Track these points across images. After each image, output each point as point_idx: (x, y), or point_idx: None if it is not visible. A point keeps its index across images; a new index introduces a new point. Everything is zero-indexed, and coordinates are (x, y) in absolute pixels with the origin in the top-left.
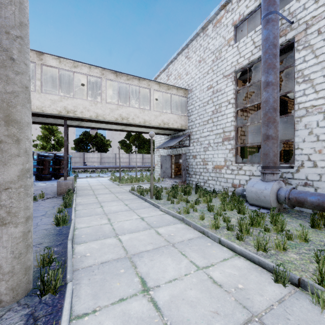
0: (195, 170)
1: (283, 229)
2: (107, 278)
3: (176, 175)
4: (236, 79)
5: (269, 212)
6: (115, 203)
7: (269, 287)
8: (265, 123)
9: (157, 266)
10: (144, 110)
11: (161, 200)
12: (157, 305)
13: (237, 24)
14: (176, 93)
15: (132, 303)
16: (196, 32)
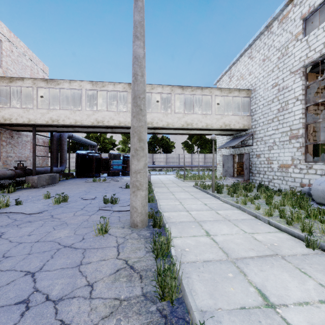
0: (258, 169)
1: None
2: (185, 228)
3: (239, 175)
4: (306, 74)
5: None
6: (183, 193)
7: (300, 248)
8: None
9: (216, 227)
10: (206, 115)
11: (221, 194)
12: (215, 241)
13: (306, 17)
14: (238, 95)
15: (201, 238)
16: (260, 32)
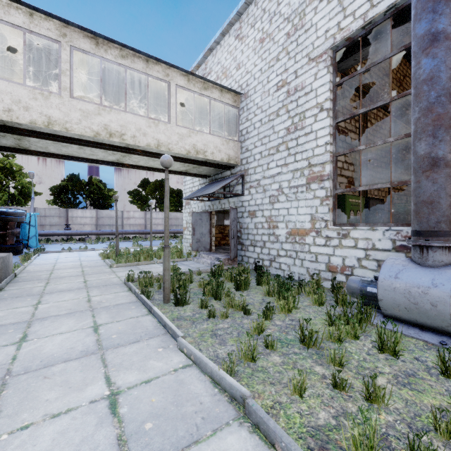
0: (253, 238)
1: None
2: None
3: (219, 246)
4: (336, 63)
5: (445, 341)
6: (71, 322)
7: None
8: (427, 129)
9: None
10: (157, 123)
11: (186, 308)
12: None
13: None
14: (220, 98)
15: None
16: None
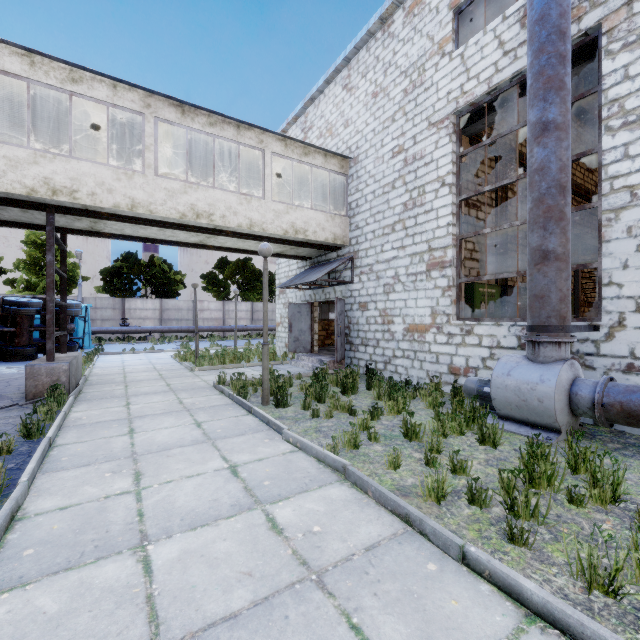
0: (364, 336)
1: (618, 496)
2: None
3: (322, 347)
4: (459, 130)
5: (551, 437)
6: (171, 420)
7: None
8: (538, 221)
9: None
10: (250, 199)
11: (287, 409)
12: None
13: (461, 5)
14: (324, 165)
15: None
16: (368, 29)
